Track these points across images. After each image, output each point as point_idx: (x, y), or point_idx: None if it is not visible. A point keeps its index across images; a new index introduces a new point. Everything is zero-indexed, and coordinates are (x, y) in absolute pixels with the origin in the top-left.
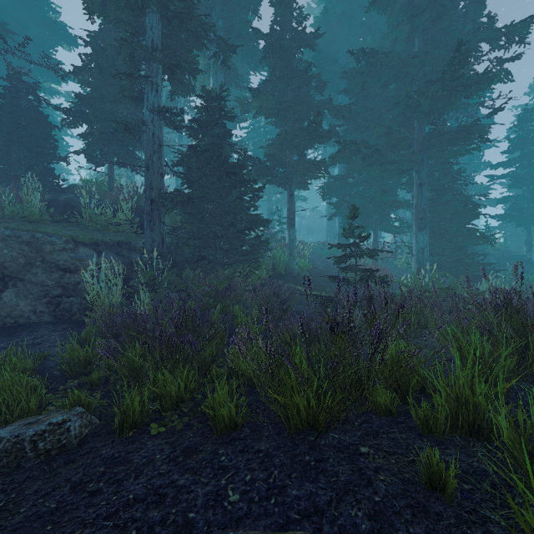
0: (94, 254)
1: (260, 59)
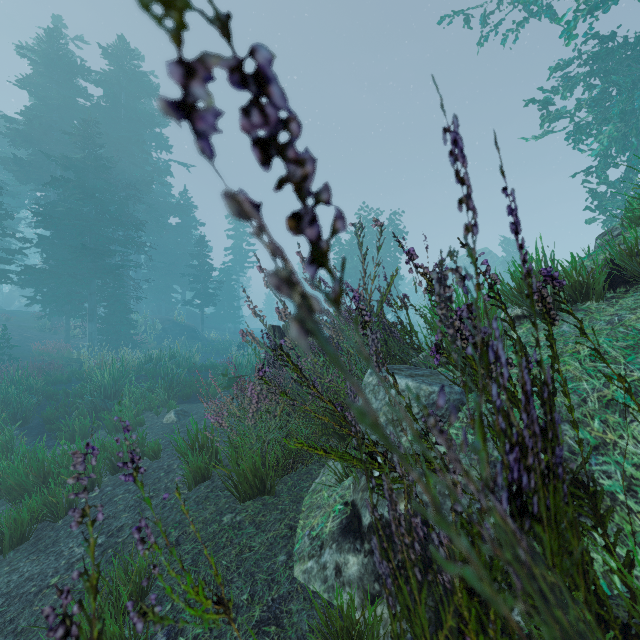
0: None
1: None
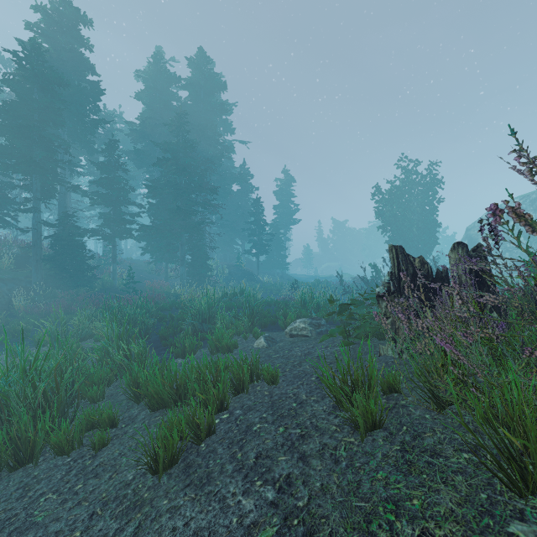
0: (16, 287)
1: (95, 181)
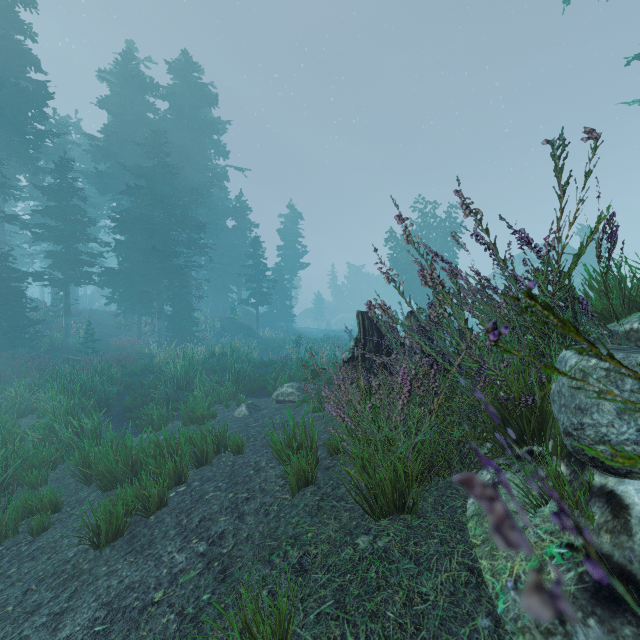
0: None
1: (39, 210)
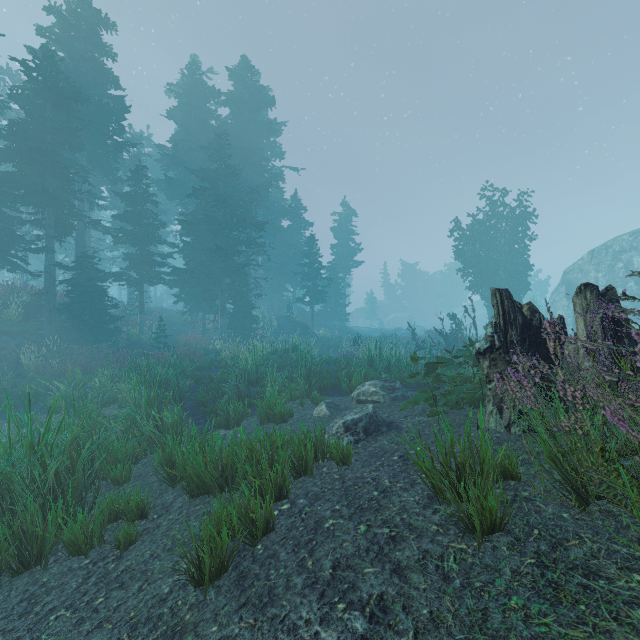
0: (25, 341)
1: (118, 215)
